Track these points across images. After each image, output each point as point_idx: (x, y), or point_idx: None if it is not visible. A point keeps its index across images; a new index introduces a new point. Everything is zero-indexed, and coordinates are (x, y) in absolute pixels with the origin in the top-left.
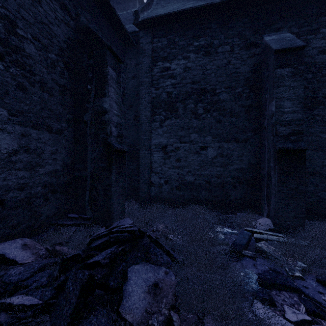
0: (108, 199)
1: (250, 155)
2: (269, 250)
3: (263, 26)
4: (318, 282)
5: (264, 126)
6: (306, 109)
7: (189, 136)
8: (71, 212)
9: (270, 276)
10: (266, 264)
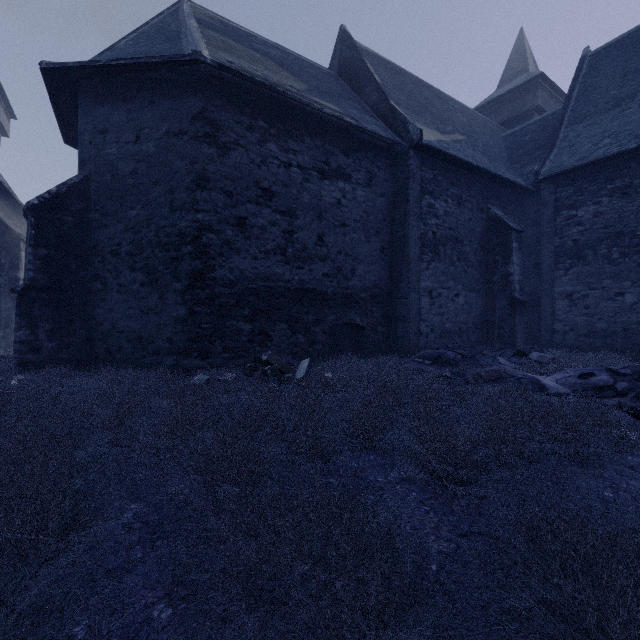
0: (513, 336)
1: None
2: None
3: None
4: None
5: None
6: None
7: (601, 283)
8: (483, 344)
9: None
10: None
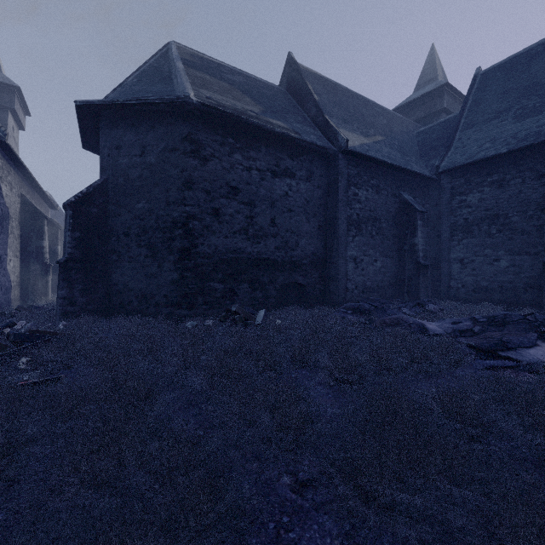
0: (418, 291)
1: (541, 265)
2: None
3: None
4: None
5: None
6: None
7: (483, 251)
8: (396, 297)
9: None
10: None
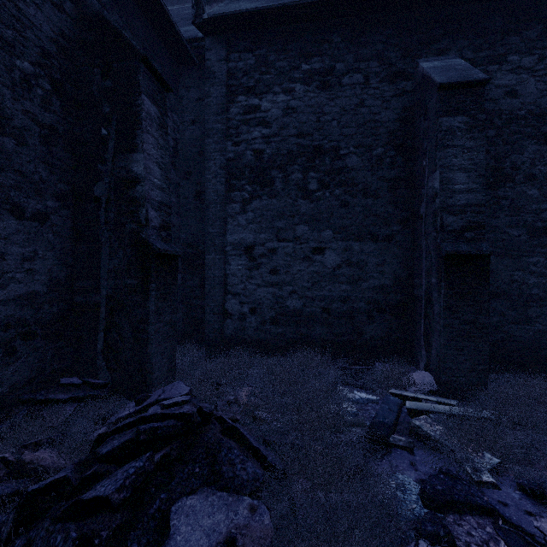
0: (142, 348)
1: (397, 263)
2: (435, 435)
3: (417, 44)
4: (522, 492)
5: (419, 213)
6: (487, 187)
7: (294, 230)
8: (66, 373)
9: (441, 486)
10: (432, 460)
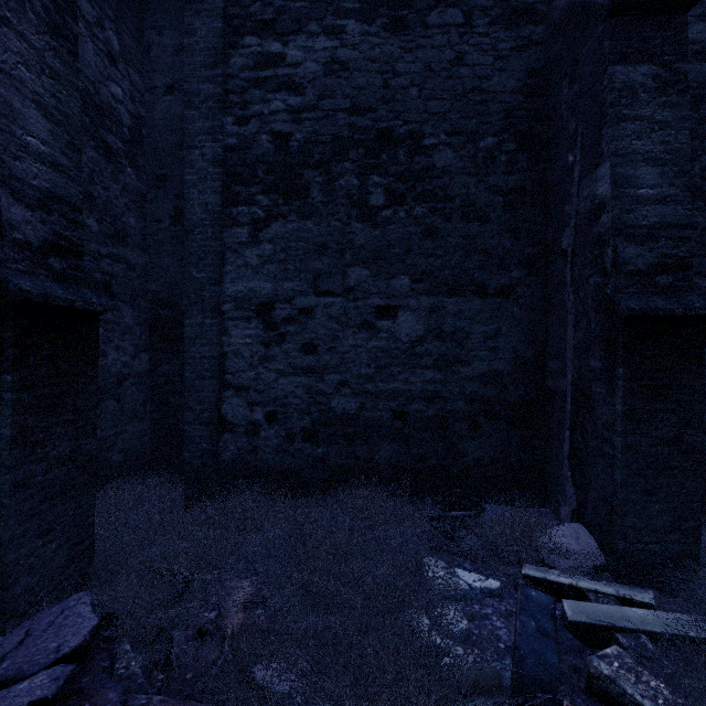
0: None
1: (519, 333)
2: None
3: None
4: None
5: (559, 248)
6: None
7: (344, 275)
8: None
9: None
10: None
